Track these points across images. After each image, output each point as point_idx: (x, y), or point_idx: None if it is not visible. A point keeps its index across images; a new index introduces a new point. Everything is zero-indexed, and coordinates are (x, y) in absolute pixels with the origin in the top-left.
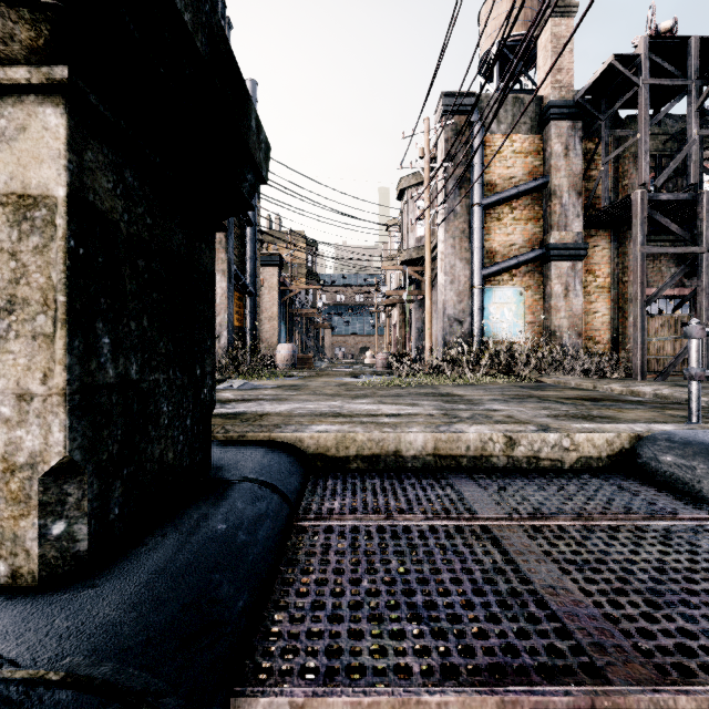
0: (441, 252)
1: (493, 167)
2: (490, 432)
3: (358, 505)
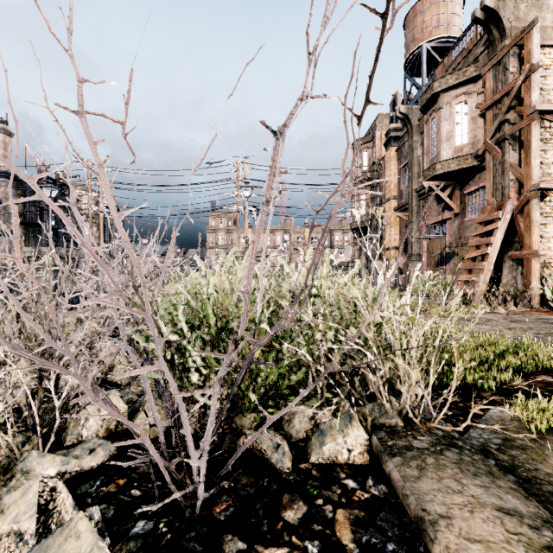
0: None
1: None
2: None
3: None
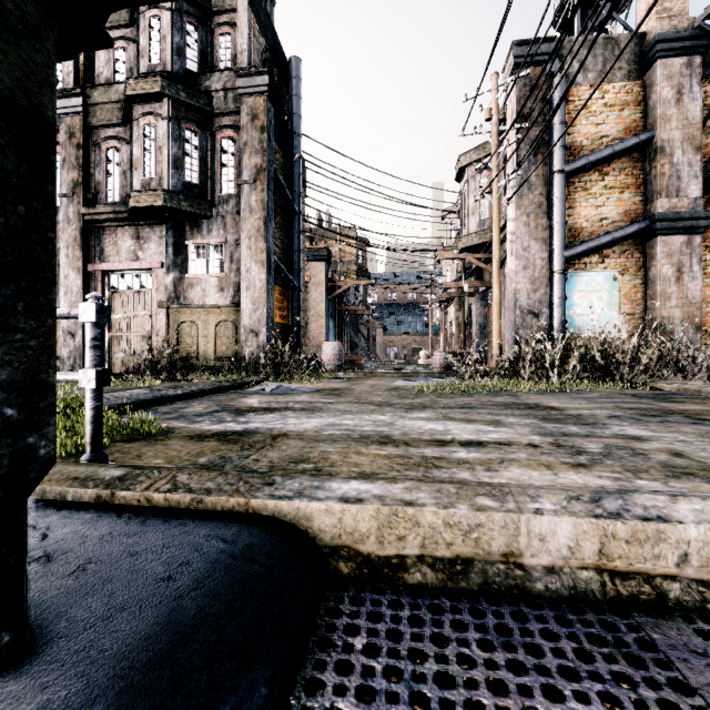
0: (511, 232)
1: (578, 126)
2: None
3: None
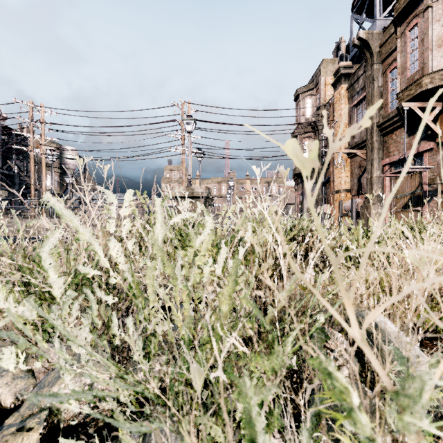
0: None
1: None
2: None
3: None
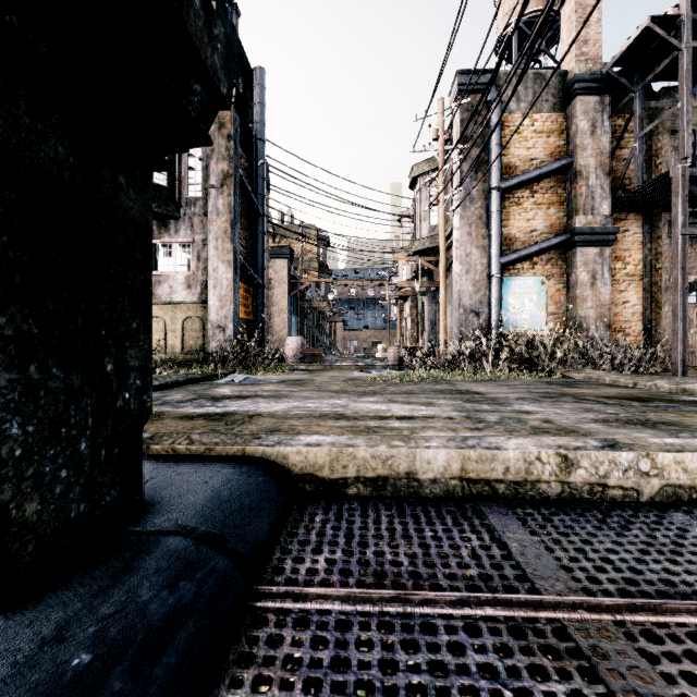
0: (456, 239)
1: (512, 149)
2: (537, 449)
3: (353, 565)
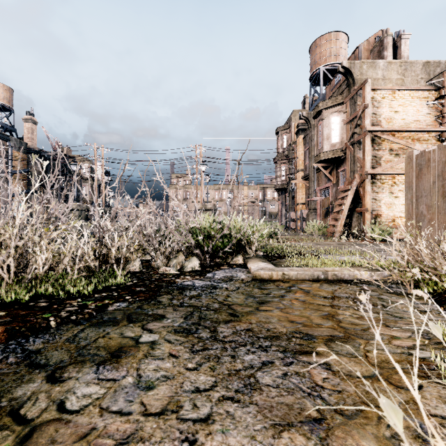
0: None
1: (14, 161)
2: None
3: None
